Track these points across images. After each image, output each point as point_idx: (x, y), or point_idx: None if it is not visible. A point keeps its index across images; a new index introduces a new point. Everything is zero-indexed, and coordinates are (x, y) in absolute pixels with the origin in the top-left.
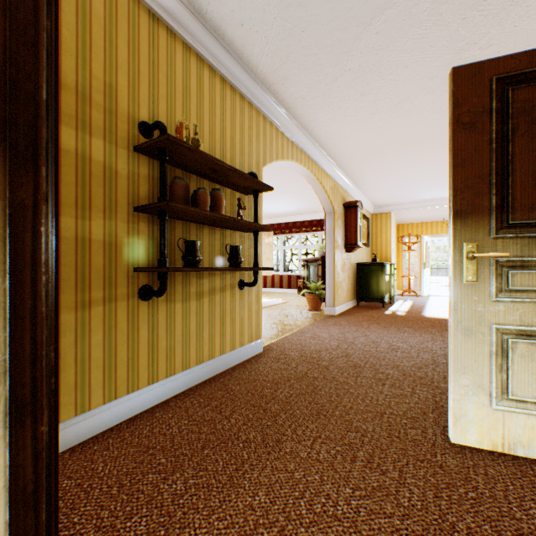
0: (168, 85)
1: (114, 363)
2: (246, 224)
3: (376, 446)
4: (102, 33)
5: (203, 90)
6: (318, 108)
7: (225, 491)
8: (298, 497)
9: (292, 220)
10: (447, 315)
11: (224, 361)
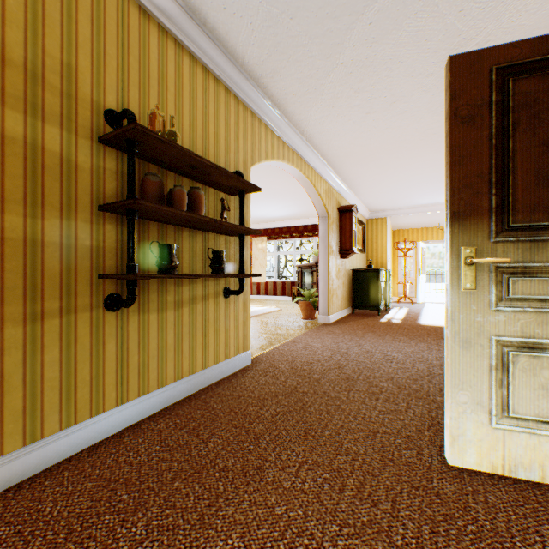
0: (141, 70)
1: (73, 383)
2: (230, 226)
3: (367, 472)
4: (58, 4)
5: (182, 79)
6: (310, 105)
7: (193, 534)
8: (277, 538)
9: (286, 225)
10: (443, 322)
11: (207, 376)
